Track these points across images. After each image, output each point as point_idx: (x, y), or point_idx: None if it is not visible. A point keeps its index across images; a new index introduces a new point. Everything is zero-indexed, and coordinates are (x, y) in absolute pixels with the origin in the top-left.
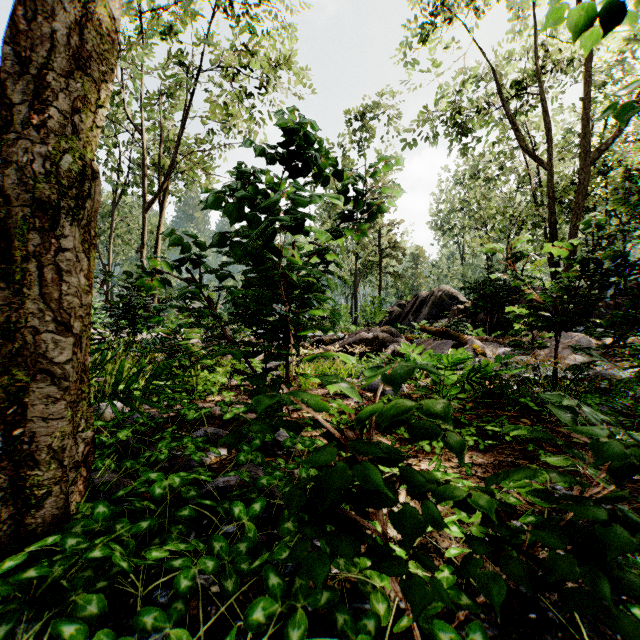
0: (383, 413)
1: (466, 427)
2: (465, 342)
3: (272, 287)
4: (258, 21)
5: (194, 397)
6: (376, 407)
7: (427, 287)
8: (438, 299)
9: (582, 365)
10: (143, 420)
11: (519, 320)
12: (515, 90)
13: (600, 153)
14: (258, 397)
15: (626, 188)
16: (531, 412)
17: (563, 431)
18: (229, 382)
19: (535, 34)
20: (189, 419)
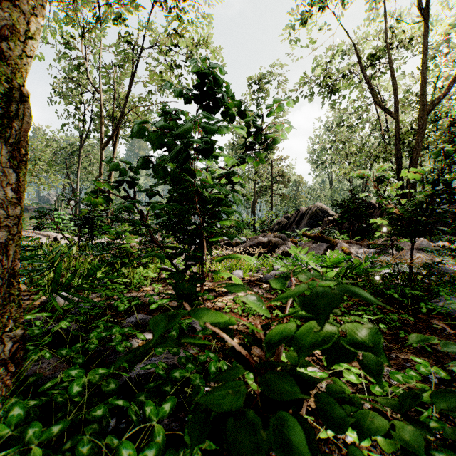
0: (298, 338)
1: (345, 315)
2: (335, 244)
3: (190, 203)
4: (184, 11)
5: (131, 288)
6: (288, 328)
7: (305, 204)
8: (314, 213)
9: (431, 263)
10: (85, 310)
11: (380, 228)
12: (370, 61)
13: (434, 106)
14: (156, 317)
15: (451, 132)
16: (393, 300)
17: (423, 317)
18: (159, 275)
19: (385, 20)
20: (120, 310)
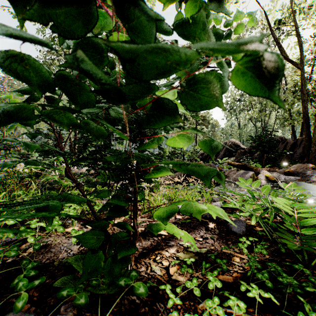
0: None
1: None
2: (257, 172)
3: None
4: None
5: (49, 231)
6: None
7: (220, 141)
8: (229, 146)
9: None
10: None
11: None
12: (277, 26)
13: None
14: None
15: None
16: None
17: None
18: None
19: None
20: None
